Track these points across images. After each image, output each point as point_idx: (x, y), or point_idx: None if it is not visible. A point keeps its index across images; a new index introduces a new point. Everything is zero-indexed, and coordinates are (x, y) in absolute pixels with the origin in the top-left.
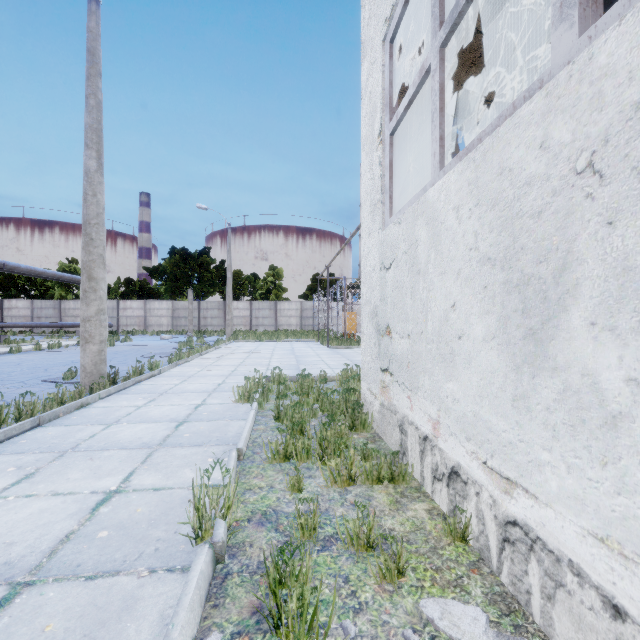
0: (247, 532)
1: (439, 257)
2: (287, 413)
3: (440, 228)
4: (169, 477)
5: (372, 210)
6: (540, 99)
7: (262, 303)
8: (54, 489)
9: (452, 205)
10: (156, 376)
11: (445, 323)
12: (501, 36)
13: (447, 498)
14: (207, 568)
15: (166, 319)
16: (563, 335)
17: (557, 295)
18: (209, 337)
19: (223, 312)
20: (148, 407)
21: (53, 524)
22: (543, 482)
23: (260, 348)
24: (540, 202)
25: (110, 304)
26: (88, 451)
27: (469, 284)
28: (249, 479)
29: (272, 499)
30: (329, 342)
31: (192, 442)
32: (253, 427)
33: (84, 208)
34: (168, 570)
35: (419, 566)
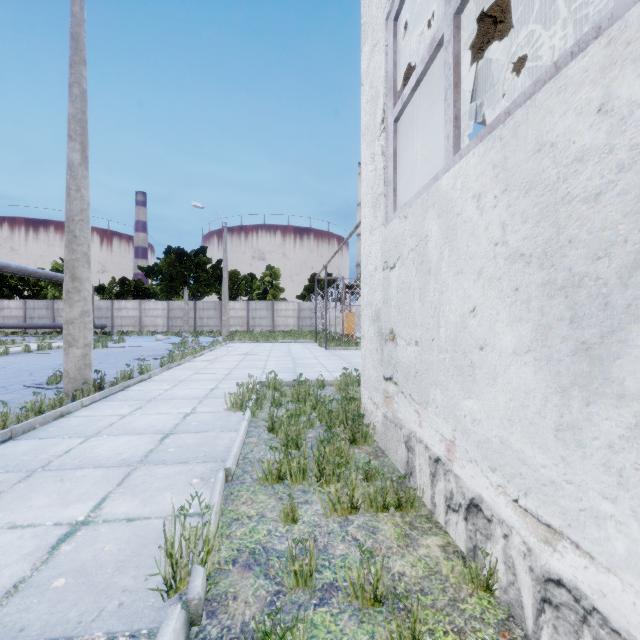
0: (231, 579)
1: (454, 254)
2: (282, 424)
3: (456, 221)
4: (146, 503)
5: (374, 205)
6: (598, 50)
7: (259, 303)
8: (12, 520)
9: (471, 193)
10: (146, 380)
11: (462, 330)
12: (510, 20)
13: (465, 534)
14: (177, 638)
15: (161, 319)
16: (635, 353)
17: (625, 300)
18: (205, 338)
19: (219, 312)
20: (133, 416)
21: (2, 568)
22: (603, 540)
23: (256, 350)
24: (598, 181)
25: (104, 304)
26: (60, 470)
27: (494, 285)
28: (237, 506)
29: (262, 532)
30: (327, 343)
31: (177, 458)
32: (245, 440)
33: (67, 203)
34: (131, 636)
35: (437, 627)
